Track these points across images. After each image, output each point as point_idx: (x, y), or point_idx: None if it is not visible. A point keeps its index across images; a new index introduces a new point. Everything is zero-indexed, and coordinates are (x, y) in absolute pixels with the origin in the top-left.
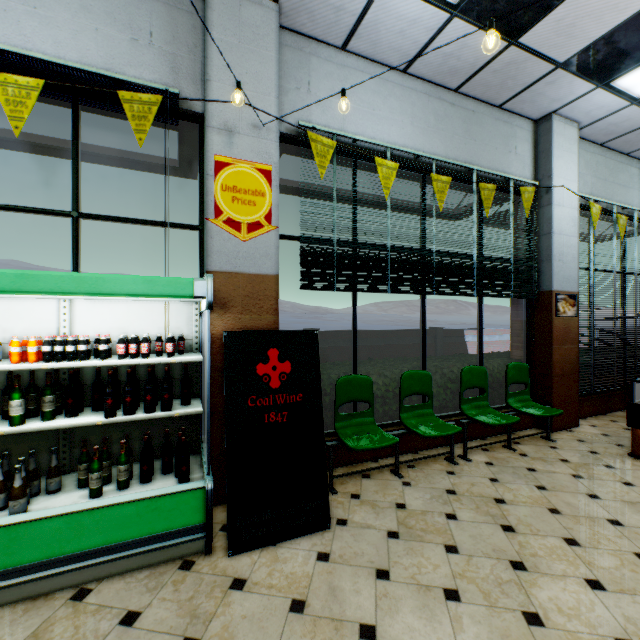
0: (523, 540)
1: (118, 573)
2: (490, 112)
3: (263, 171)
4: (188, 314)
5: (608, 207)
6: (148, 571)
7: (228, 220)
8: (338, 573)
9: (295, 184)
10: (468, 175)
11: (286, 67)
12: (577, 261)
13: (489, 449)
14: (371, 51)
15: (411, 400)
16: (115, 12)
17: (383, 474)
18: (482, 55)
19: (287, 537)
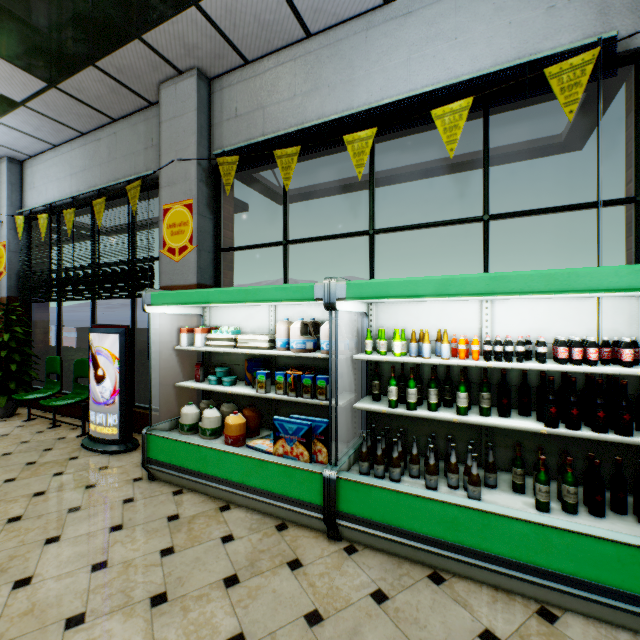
0: None
1: (582, 613)
2: None
3: None
4: (630, 313)
5: None
6: (625, 634)
7: None
8: None
9: None
10: None
11: None
12: None
13: None
14: None
15: None
16: None
17: None
18: None
19: None
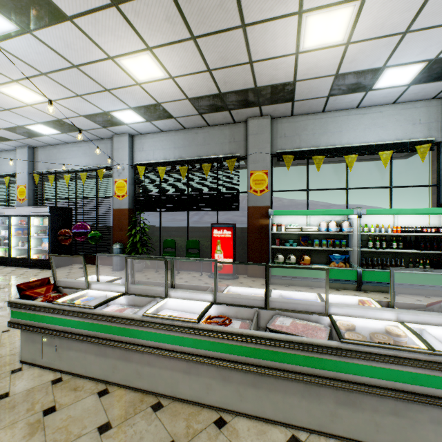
0: None
1: (434, 296)
2: None
3: None
4: (437, 219)
5: None
6: None
7: None
8: None
9: None
10: None
11: None
12: None
13: None
14: None
15: None
16: (406, 117)
17: None
18: None
19: None
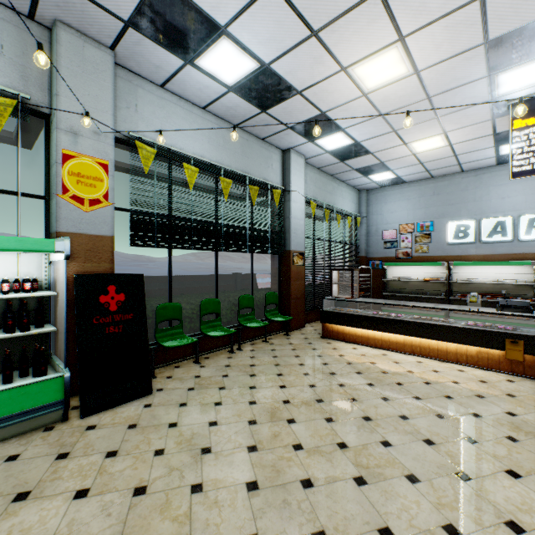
0: (258, 378)
1: None
2: (257, 142)
3: (102, 164)
4: (38, 262)
5: (322, 204)
6: (17, 438)
7: (74, 196)
8: (157, 410)
9: (124, 165)
10: (244, 178)
11: (119, 91)
12: (304, 234)
13: (255, 343)
14: (181, 93)
15: (209, 319)
16: None
17: (189, 364)
18: (249, 113)
19: (123, 402)
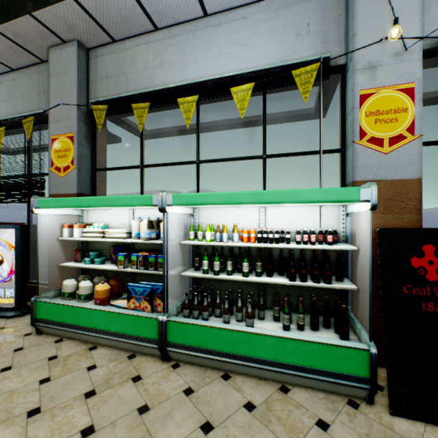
0: None
1: (303, 385)
2: None
3: (404, 90)
4: (336, 214)
5: None
6: (323, 394)
7: (371, 139)
8: None
9: None
10: None
11: None
12: None
13: None
14: None
15: None
16: (286, 23)
17: None
18: None
19: None
